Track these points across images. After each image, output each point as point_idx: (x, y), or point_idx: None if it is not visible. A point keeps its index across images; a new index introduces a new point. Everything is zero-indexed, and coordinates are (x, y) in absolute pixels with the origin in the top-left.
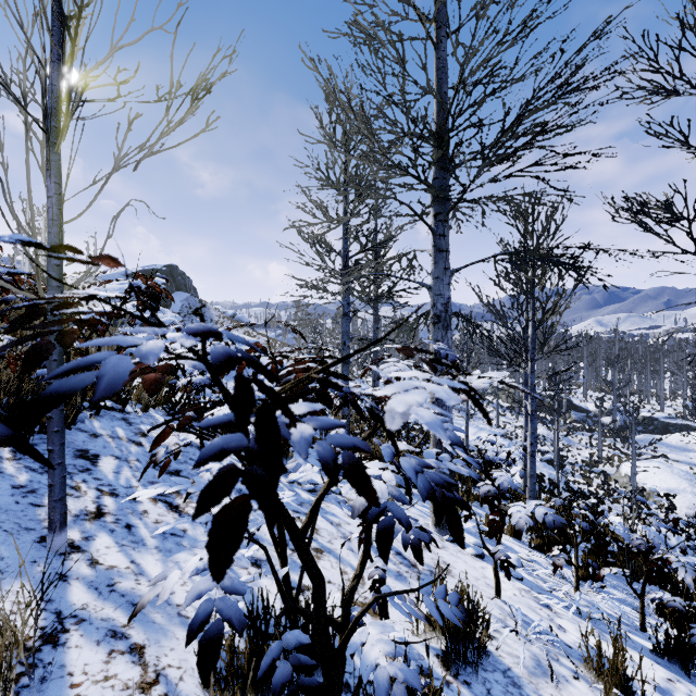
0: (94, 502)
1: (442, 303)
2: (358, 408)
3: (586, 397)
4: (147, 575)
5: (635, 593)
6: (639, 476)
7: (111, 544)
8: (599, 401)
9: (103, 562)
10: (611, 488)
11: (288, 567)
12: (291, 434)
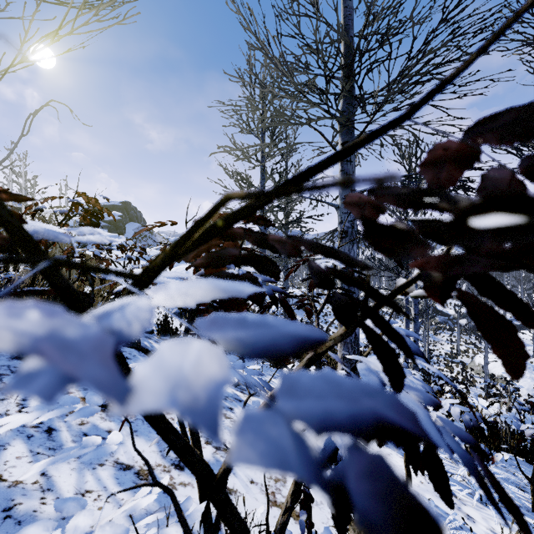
0: (17, 405)
1: (348, 220)
2: (289, 308)
3: (447, 304)
4: (56, 491)
5: (527, 477)
6: (490, 365)
7: (24, 453)
8: (458, 307)
9: (8, 478)
10: (469, 375)
11: (205, 503)
12: (129, 390)
